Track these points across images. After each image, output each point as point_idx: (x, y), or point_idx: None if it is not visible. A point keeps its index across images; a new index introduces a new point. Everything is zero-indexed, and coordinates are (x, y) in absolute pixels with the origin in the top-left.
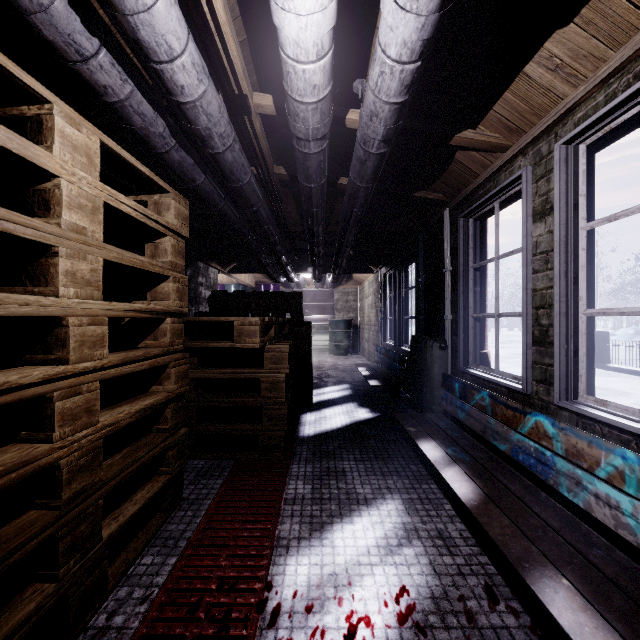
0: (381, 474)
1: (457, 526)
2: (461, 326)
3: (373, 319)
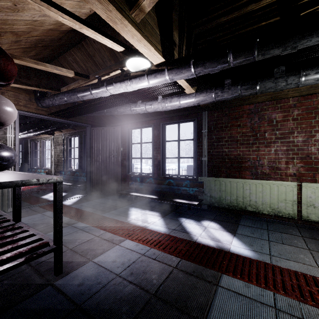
0: None
1: None
2: (32, 160)
3: None
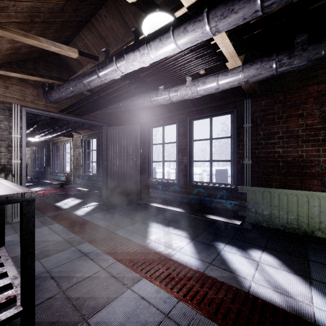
0: (37, 186)
1: (49, 187)
2: (53, 164)
3: (30, 162)
